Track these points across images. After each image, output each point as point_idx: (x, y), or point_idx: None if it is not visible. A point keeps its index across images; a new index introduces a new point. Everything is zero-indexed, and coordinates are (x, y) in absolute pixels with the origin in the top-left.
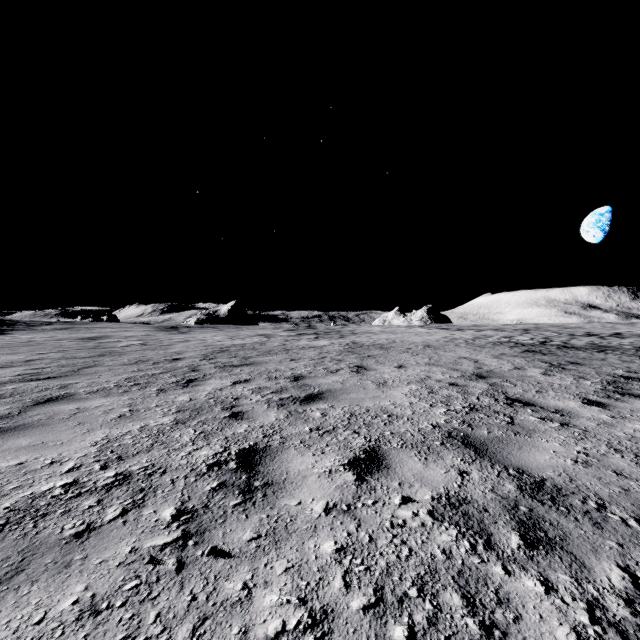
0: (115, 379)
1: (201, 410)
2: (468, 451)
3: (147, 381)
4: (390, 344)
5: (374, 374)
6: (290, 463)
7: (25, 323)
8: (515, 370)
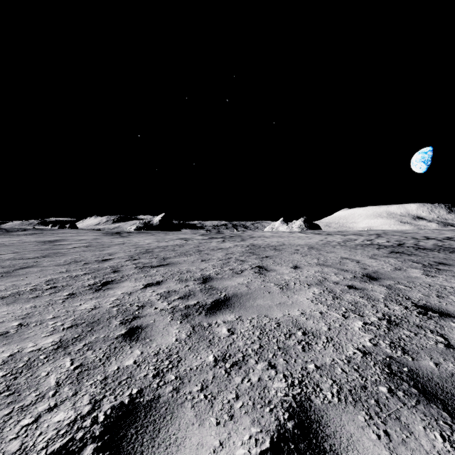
0: (37, 281)
1: (97, 324)
2: (437, 411)
3: (65, 283)
4: (281, 246)
5: (275, 275)
6: (180, 450)
7: (5, 229)
8: (397, 271)
